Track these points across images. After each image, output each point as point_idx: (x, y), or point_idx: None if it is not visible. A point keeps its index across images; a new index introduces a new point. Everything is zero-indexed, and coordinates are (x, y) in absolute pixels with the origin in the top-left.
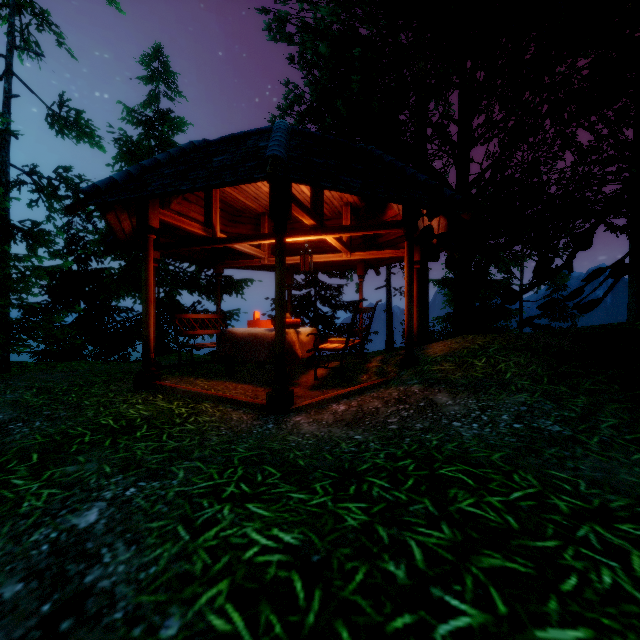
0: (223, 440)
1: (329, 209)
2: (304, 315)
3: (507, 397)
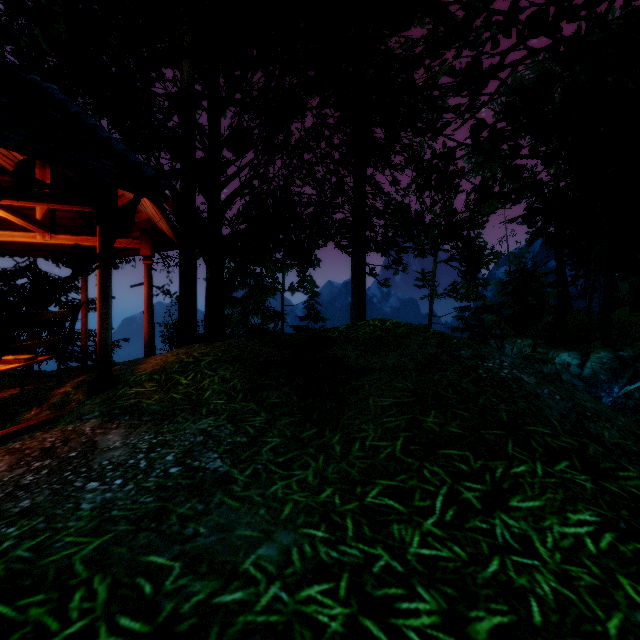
0: None
1: None
2: None
3: (191, 425)
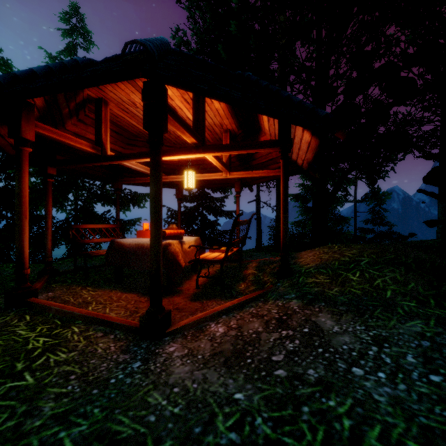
0: (58, 411)
1: (211, 135)
2: (193, 222)
3: (399, 324)
